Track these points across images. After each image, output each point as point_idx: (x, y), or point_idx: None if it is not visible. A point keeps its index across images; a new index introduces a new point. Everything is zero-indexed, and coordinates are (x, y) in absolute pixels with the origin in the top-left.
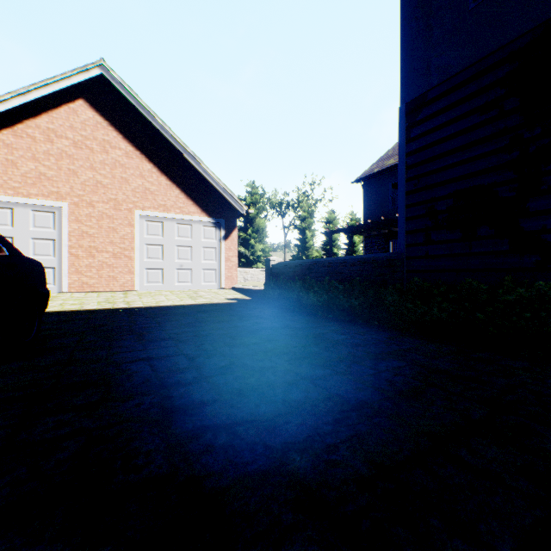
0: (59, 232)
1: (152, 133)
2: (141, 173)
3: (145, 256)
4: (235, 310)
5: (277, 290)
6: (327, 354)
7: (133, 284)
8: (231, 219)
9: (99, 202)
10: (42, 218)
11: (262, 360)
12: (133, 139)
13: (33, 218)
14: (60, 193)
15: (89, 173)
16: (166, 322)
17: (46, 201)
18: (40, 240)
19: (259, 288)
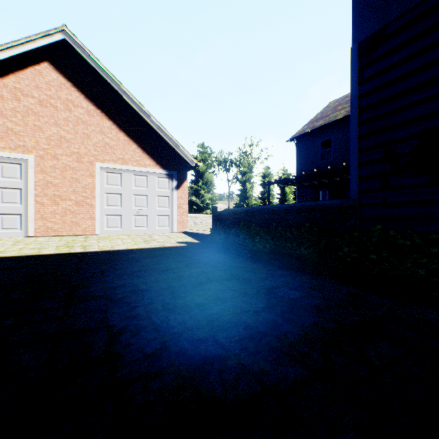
0: (26, 182)
1: (112, 94)
2: (101, 129)
3: (105, 203)
4: (183, 255)
5: (223, 235)
6: (288, 326)
7: (94, 229)
8: (182, 171)
9: (63, 155)
10: (10, 169)
11: (205, 340)
12: (94, 99)
13: (1, 169)
14: (26, 146)
15: (54, 129)
16: (110, 270)
17: (13, 153)
18: (7, 189)
19: (207, 233)
